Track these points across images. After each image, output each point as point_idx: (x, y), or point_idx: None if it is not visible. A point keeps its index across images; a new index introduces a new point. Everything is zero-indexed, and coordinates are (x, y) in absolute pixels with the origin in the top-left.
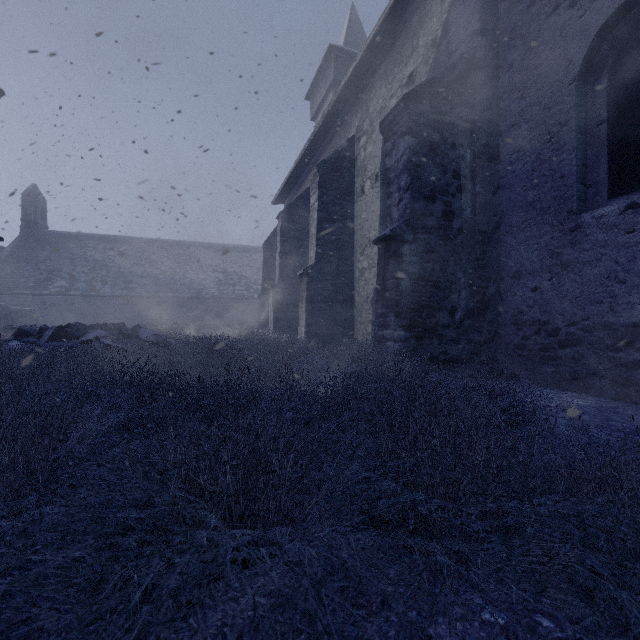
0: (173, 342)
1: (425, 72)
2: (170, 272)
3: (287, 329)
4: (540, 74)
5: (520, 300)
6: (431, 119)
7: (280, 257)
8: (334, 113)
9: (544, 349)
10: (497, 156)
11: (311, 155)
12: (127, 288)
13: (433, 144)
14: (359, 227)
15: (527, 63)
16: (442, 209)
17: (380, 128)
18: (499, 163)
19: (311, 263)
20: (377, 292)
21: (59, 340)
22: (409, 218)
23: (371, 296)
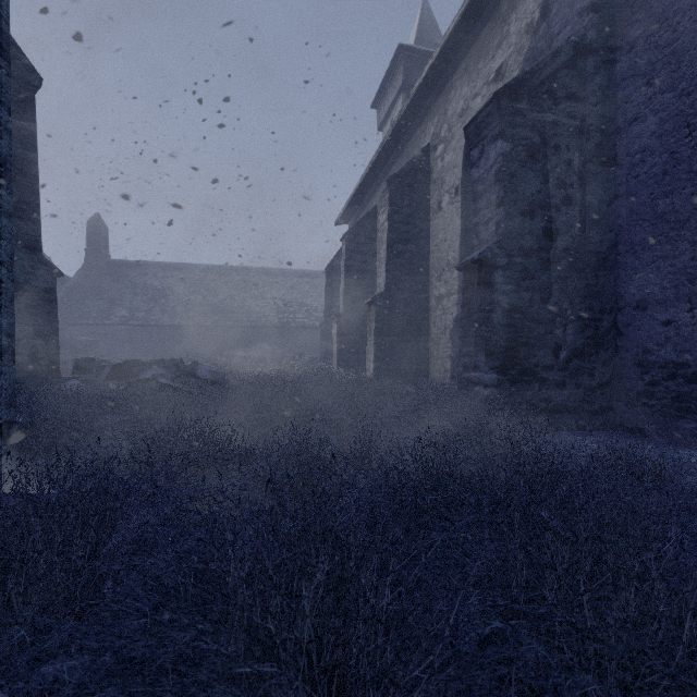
0: (231, 380)
1: (518, 63)
2: (228, 300)
3: (352, 362)
4: (675, 52)
5: (646, 336)
6: (529, 118)
7: (344, 283)
8: (406, 120)
9: (681, 399)
10: (613, 158)
11: (379, 169)
12: (186, 317)
13: (532, 148)
14: (435, 248)
15: (656, 40)
16: (543, 226)
17: (465, 133)
18: (616, 167)
19: (380, 290)
20: (462, 326)
21: (117, 378)
22: (502, 239)
23: (450, 327)
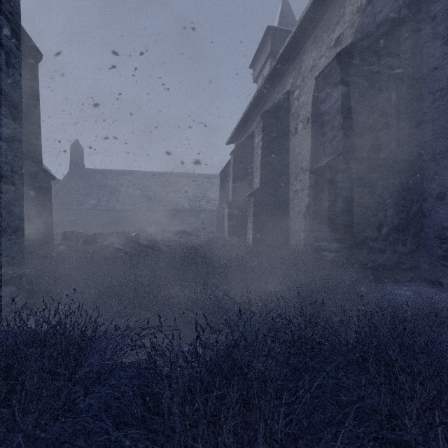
0: (161, 246)
1: (351, 34)
2: (158, 193)
3: (237, 234)
4: None
5: (444, 218)
6: (361, 70)
7: (232, 182)
8: (273, 75)
9: None
10: (420, 96)
11: (255, 107)
12: (131, 204)
13: (363, 90)
14: (293, 159)
15: None
16: (370, 143)
17: (315, 81)
18: (422, 101)
19: (256, 187)
20: (313, 211)
21: (88, 244)
22: (342, 152)
23: (303, 211)
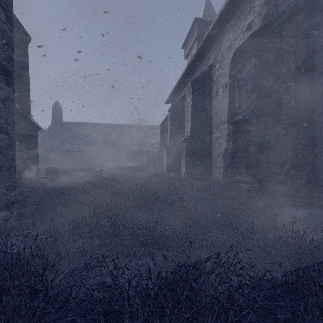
0: (118, 178)
1: (259, 21)
2: (115, 139)
3: (173, 169)
4: None
5: None
6: (268, 47)
7: (170, 131)
8: (200, 52)
9: None
10: (312, 66)
11: (186, 77)
12: (96, 147)
13: (269, 62)
14: (215, 114)
15: None
16: (275, 102)
17: (233, 56)
18: (314, 70)
19: (188, 135)
20: (232, 153)
21: (65, 177)
22: (254, 108)
23: (222, 153)
